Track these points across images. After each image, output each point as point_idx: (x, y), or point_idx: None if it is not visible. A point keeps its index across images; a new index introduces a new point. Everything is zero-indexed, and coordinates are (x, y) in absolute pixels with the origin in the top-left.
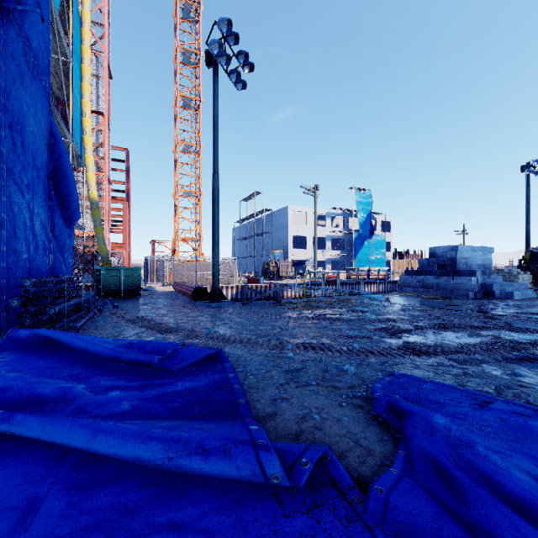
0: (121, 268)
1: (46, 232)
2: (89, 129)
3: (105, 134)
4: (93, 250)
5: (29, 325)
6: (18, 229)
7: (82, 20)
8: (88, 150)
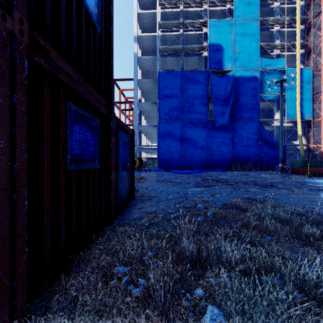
0: (295, 160)
1: (256, 152)
2: (298, 110)
3: (322, 100)
4: (318, 153)
5: (232, 169)
6: (240, 154)
7: (296, 72)
8: (297, 117)
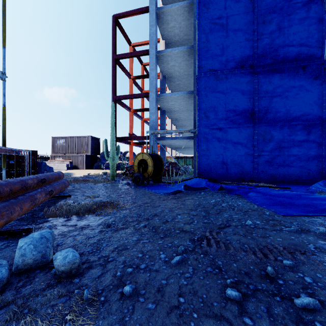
0: None
1: None
2: None
3: None
4: None
5: None
6: None
7: None
8: None
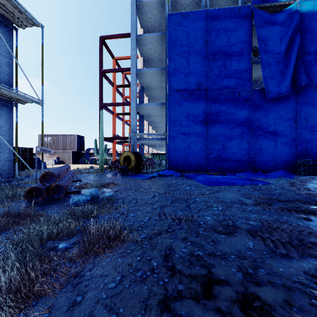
0: None
1: None
2: None
3: None
4: None
5: (298, 172)
6: (310, 145)
7: None
8: None
